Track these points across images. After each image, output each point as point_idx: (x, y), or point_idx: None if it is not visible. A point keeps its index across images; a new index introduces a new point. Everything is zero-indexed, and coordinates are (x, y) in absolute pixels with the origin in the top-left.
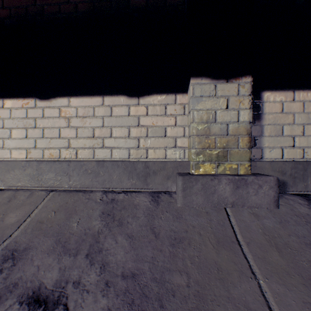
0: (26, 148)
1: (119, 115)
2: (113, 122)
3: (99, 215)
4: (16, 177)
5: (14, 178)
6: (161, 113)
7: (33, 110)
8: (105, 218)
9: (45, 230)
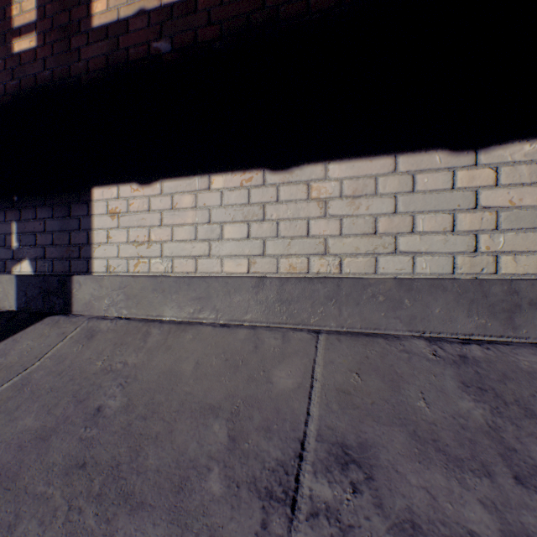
0: (248, 256)
1: (430, 190)
2: (416, 203)
3: (460, 388)
4: (241, 304)
5: (238, 306)
6: (531, 180)
7: (259, 190)
8: (479, 396)
9: (365, 408)
